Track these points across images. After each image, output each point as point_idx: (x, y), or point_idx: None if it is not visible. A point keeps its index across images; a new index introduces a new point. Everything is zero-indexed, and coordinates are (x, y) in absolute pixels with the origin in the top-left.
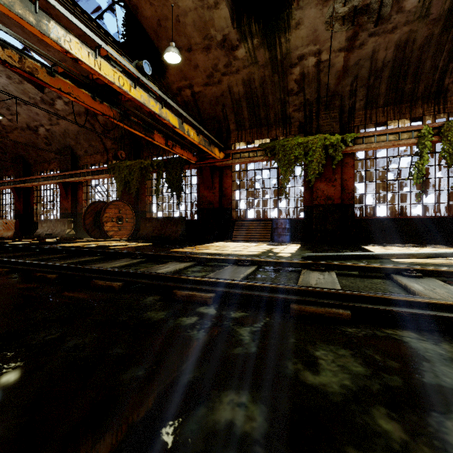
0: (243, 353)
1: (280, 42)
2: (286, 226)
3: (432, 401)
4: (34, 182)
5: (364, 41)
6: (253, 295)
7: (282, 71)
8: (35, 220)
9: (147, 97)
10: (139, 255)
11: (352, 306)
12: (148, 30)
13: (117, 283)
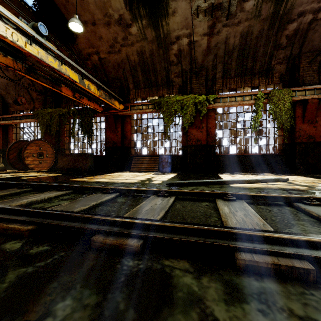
0: None
1: (162, 24)
2: (168, 160)
3: None
4: None
5: (220, 29)
6: (68, 227)
7: (165, 46)
8: None
9: (45, 54)
10: (25, 186)
11: (146, 236)
12: (59, 4)
13: None
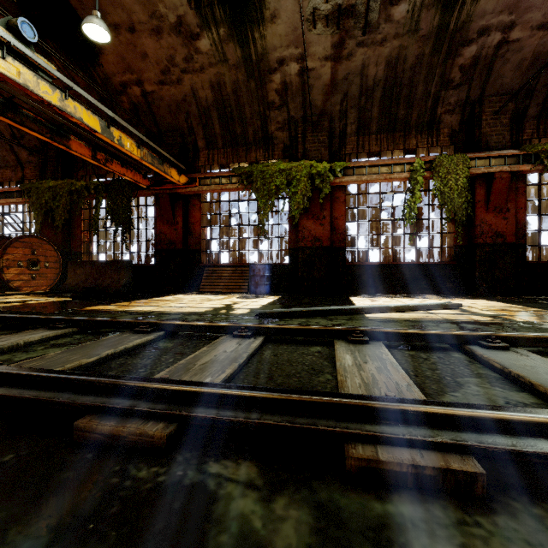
0: None
1: (254, 37)
2: (265, 273)
3: None
4: None
5: (352, 51)
6: (34, 400)
7: (259, 76)
8: None
9: (33, 77)
10: None
11: (184, 415)
12: None
13: None
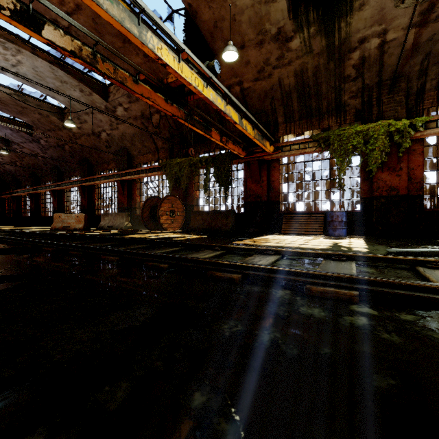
0: None
1: (340, 26)
2: (342, 219)
3: None
4: (96, 181)
5: None
6: (412, 296)
7: (338, 57)
8: (97, 214)
9: (215, 95)
10: (218, 247)
11: None
12: (205, 33)
13: (236, 275)
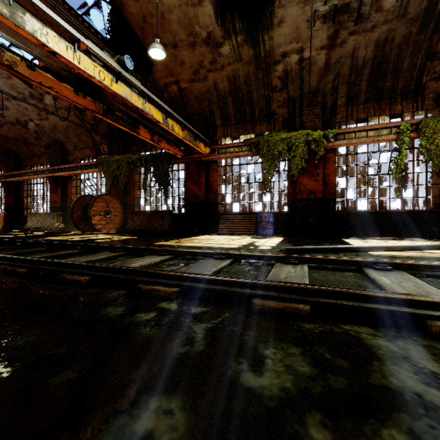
0: (189, 352)
1: (264, 39)
2: (270, 219)
3: (373, 405)
4: (24, 177)
5: (344, 39)
6: (217, 290)
7: (265, 68)
8: (26, 214)
9: (129, 92)
10: (118, 249)
11: (313, 300)
12: (134, 27)
13: (84, 277)
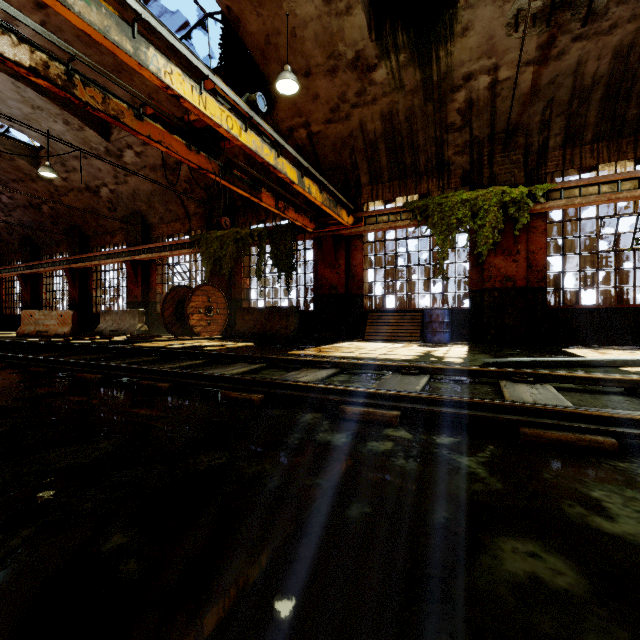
0: (488, 490)
1: (438, 56)
2: (444, 319)
3: None
4: (93, 261)
5: (564, 48)
6: (459, 414)
7: (438, 97)
8: (94, 311)
9: (260, 143)
10: (257, 359)
11: (616, 431)
12: (253, 50)
13: (256, 395)
